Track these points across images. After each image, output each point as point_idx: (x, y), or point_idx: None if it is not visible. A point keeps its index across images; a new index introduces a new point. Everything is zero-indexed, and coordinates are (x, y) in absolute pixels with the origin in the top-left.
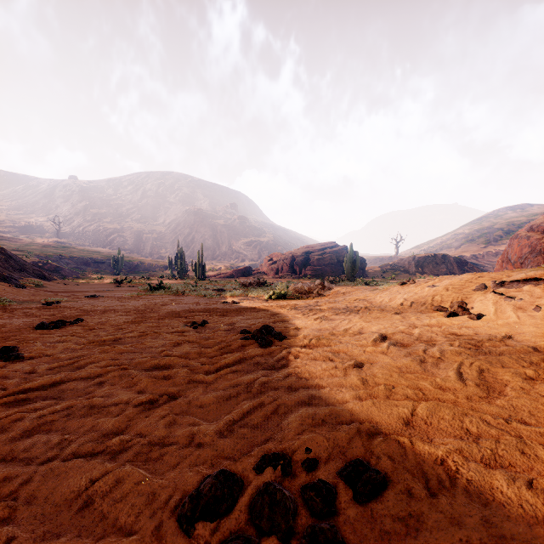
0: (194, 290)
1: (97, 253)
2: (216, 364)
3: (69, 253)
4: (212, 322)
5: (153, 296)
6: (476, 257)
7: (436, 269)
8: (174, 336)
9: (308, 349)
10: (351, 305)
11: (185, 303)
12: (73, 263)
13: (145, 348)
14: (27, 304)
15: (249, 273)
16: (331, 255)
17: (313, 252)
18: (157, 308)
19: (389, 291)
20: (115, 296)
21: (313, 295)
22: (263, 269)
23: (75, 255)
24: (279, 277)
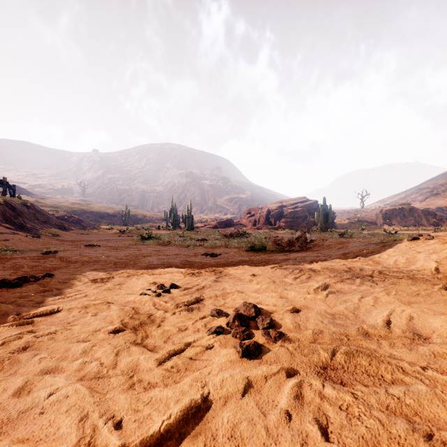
0: (180, 240)
1: (111, 209)
2: (136, 442)
3: (90, 209)
4: (182, 285)
5: (142, 245)
6: (442, 209)
7: (404, 221)
8: (122, 313)
9: (343, 393)
10: (352, 266)
11: (166, 255)
12: (92, 216)
13: (68, 340)
14: (28, 253)
15: (230, 224)
16: (302, 208)
17: (286, 206)
18: (136, 261)
19: (396, 248)
20: (110, 245)
21: (293, 247)
22: (243, 221)
23: (94, 210)
24: (256, 228)
